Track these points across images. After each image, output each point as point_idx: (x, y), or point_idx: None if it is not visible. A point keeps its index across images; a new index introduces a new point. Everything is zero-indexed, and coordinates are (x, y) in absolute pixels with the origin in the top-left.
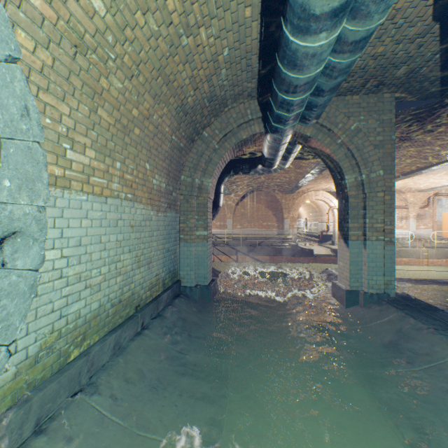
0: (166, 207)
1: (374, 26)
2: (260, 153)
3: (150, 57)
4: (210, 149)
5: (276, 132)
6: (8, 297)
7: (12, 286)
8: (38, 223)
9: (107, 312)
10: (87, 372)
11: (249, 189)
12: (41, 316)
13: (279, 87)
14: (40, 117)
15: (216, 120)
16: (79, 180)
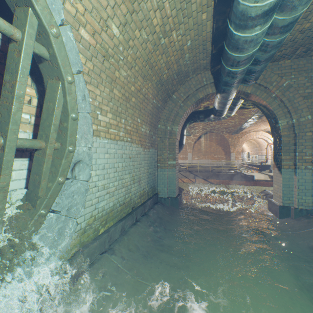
0: (149, 146)
1: (299, 14)
2: (212, 106)
3: (142, 54)
4: (177, 106)
5: (224, 92)
6: (76, 194)
7: (78, 189)
8: (88, 156)
9: (117, 209)
10: (108, 242)
11: (204, 131)
12: (87, 207)
13: (226, 63)
14: (89, 100)
15: (181, 87)
16: (104, 131)
